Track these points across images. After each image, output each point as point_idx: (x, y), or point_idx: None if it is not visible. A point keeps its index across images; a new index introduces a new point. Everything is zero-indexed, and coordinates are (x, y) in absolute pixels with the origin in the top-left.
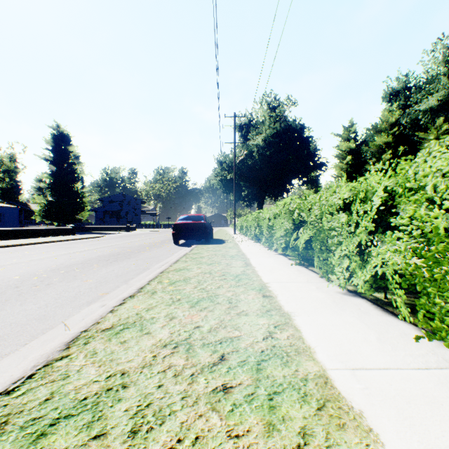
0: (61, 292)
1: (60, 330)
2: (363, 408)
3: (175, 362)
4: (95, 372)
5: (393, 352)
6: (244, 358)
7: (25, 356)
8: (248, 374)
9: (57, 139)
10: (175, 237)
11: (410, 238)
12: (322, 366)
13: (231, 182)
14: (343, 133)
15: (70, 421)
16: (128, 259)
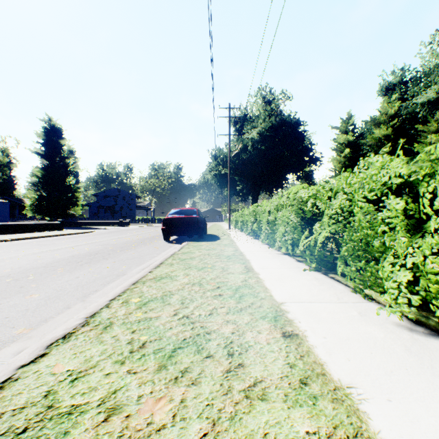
0: None
1: None
2: None
3: None
4: None
5: None
6: None
7: None
8: None
9: (49, 132)
10: (165, 233)
11: None
12: None
13: (225, 177)
14: (341, 125)
15: None
16: (105, 260)
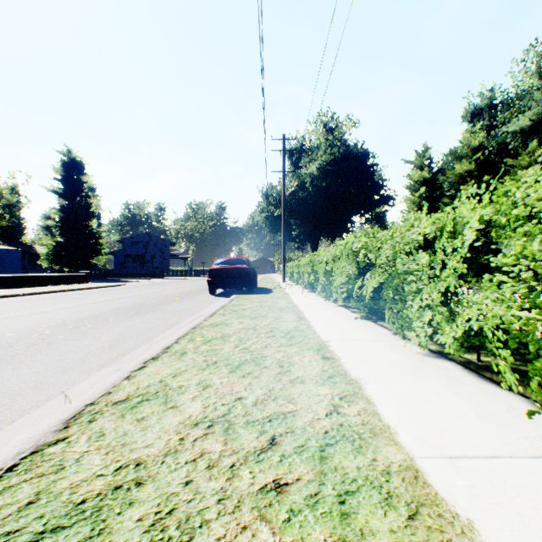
0: (66, 353)
1: (60, 403)
2: (472, 516)
3: (209, 447)
4: (99, 463)
5: (502, 433)
6: (302, 442)
7: (10, 438)
8: (308, 466)
9: (68, 167)
10: (211, 285)
11: (518, 283)
12: (408, 453)
13: (279, 220)
14: (415, 160)
15: (59, 536)
16: (153, 312)
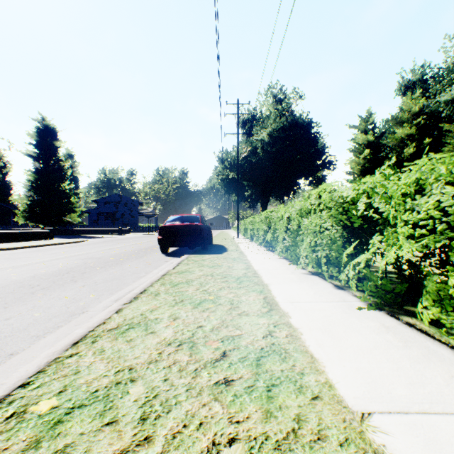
0: None
1: None
2: None
3: None
4: None
5: None
6: None
7: None
8: None
9: (42, 133)
10: (162, 244)
11: None
12: None
13: (233, 182)
14: (360, 124)
15: None
16: (72, 283)
